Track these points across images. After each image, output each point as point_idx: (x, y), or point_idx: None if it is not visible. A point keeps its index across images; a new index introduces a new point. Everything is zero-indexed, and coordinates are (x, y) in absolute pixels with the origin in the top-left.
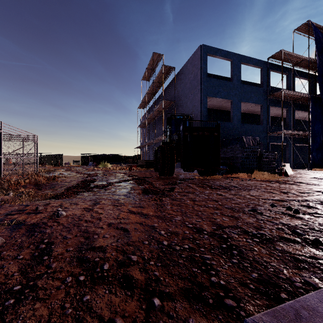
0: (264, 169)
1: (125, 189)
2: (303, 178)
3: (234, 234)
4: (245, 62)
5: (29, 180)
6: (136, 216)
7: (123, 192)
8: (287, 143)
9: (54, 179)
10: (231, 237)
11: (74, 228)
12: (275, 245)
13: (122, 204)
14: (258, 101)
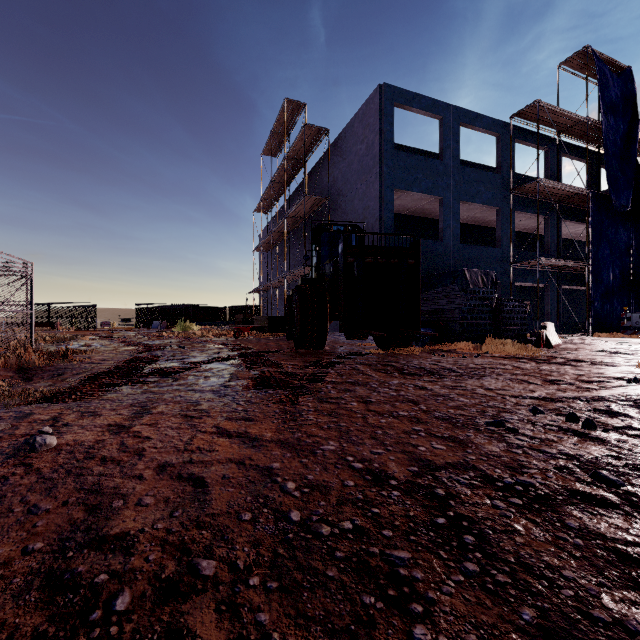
0: (506, 334)
1: (219, 378)
2: (580, 352)
3: (462, 487)
4: (466, 122)
5: (5, 360)
6: (231, 444)
7: (212, 385)
8: (548, 284)
9: (66, 358)
10: (455, 494)
11: (66, 482)
12: (563, 514)
13: (204, 412)
14: (493, 201)
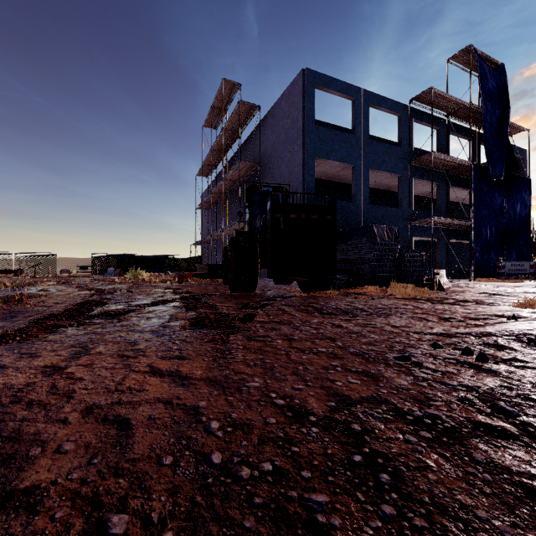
0: (406, 279)
1: (160, 319)
2: (466, 293)
3: (376, 422)
4: (374, 103)
5: None
6: (161, 383)
7: (152, 325)
8: (439, 238)
9: (20, 301)
10: (370, 430)
11: None
12: (470, 447)
13: (141, 352)
14: (395, 169)
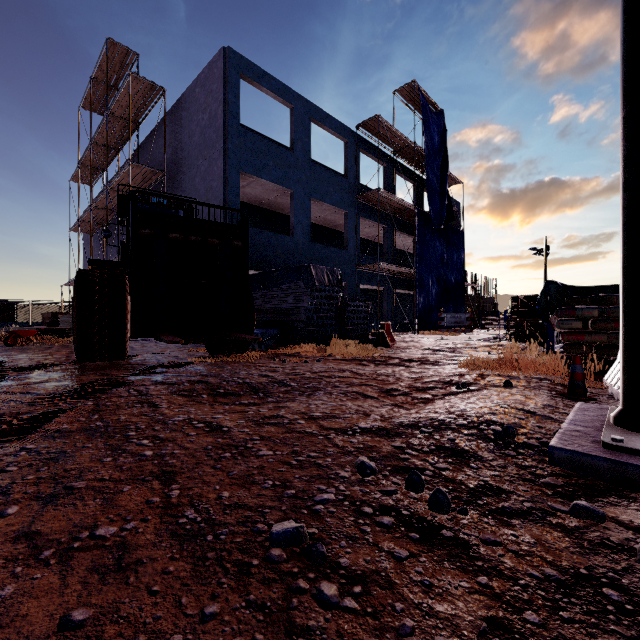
0: (350, 334)
1: None
2: (411, 350)
3: None
4: (317, 119)
5: None
6: None
7: None
8: (386, 287)
9: None
10: None
11: None
12: None
13: None
14: (341, 203)
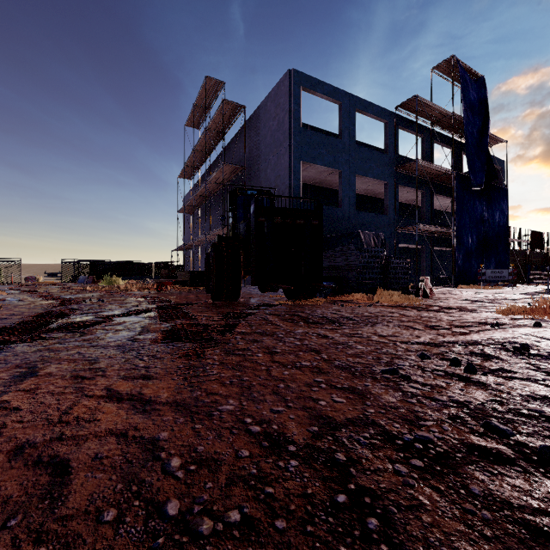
0: (392, 286)
1: (130, 331)
2: (450, 300)
3: (362, 449)
4: (361, 109)
5: None
6: (118, 410)
7: (120, 339)
8: (424, 245)
9: None
10: (356, 459)
11: None
12: (465, 476)
13: (100, 371)
14: (382, 176)
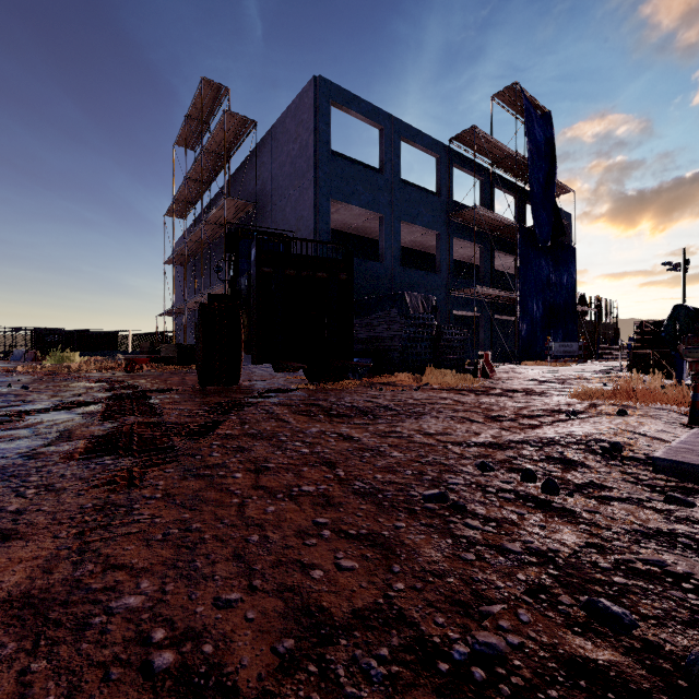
0: (445, 363)
1: (36, 439)
2: (514, 381)
3: (372, 697)
4: (408, 137)
5: None
6: None
7: (7, 455)
8: (483, 313)
9: None
10: None
11: None
12: None
13: None
14: (433, 224)
